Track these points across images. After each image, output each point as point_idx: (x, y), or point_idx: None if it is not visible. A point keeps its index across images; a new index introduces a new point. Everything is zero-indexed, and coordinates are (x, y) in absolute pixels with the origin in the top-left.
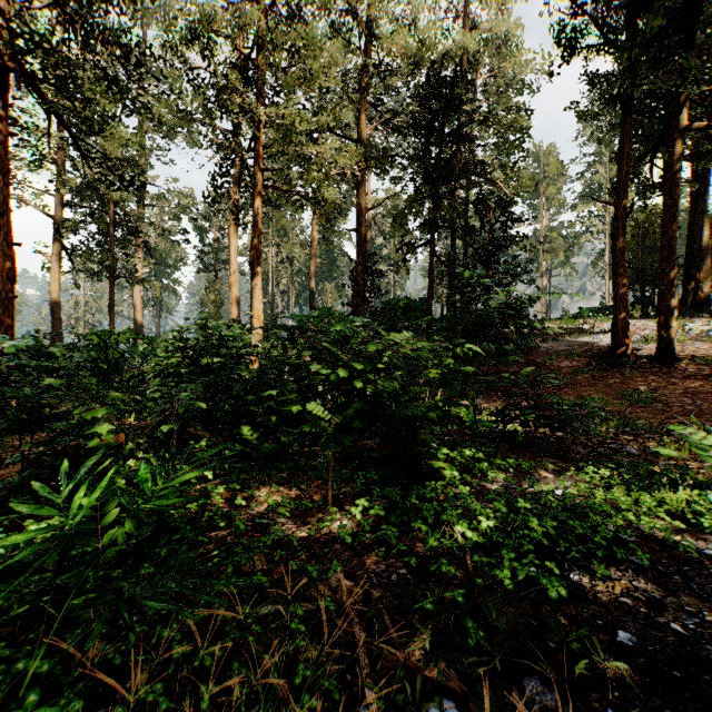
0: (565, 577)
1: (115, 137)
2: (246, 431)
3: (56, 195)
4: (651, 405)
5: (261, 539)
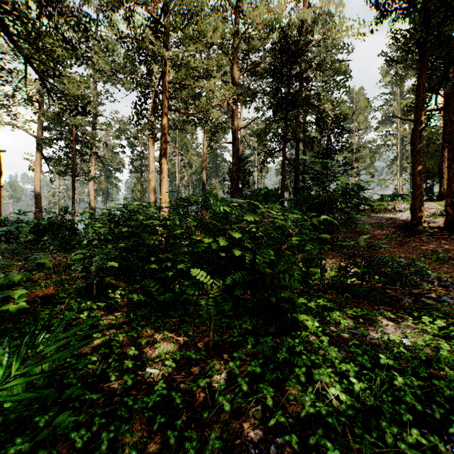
0: (448, 452)
1: (69, 78)
2: (149, 283)
3: (38, 122)
4: (446, 262)
5: (144, 398)
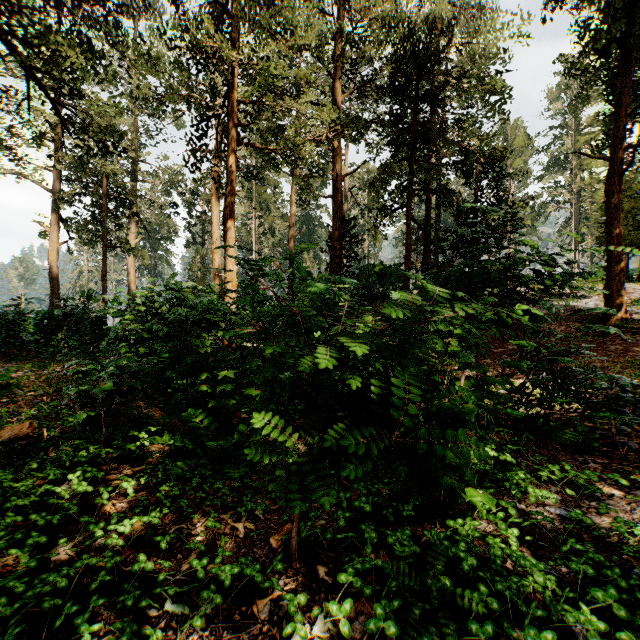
0: None
1: (90, 100)
2: (195, 415)
3: (54, 170)
4: None
5: None
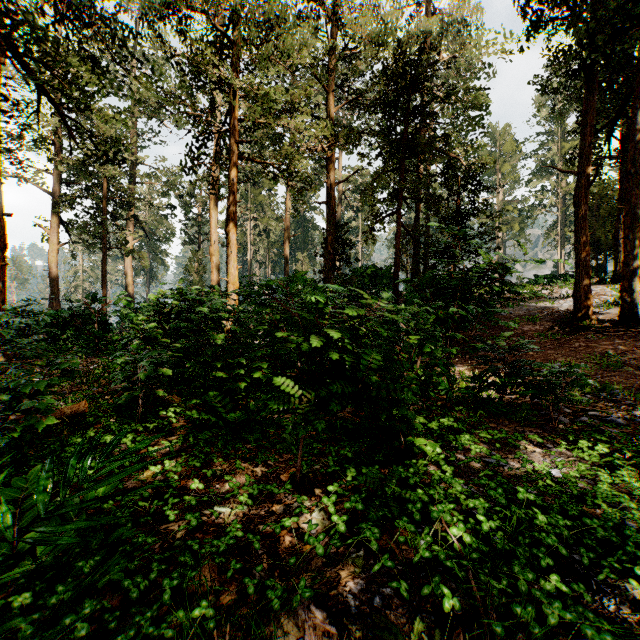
0: (597, 604)
1: (100, 114)
2: (214, 397)
3: (54, 173)
4: (620, 369)
5: (214, 541)
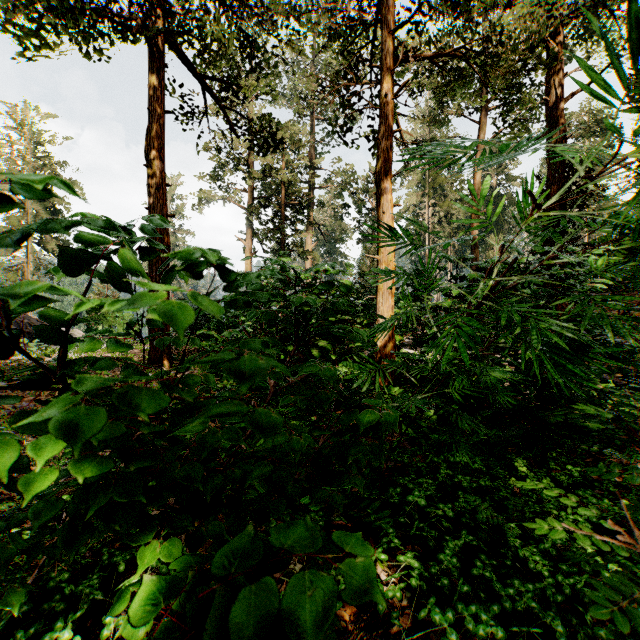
0: None
1: (246, 89)
2: None
3: (248, 191)
4: None
5: None
